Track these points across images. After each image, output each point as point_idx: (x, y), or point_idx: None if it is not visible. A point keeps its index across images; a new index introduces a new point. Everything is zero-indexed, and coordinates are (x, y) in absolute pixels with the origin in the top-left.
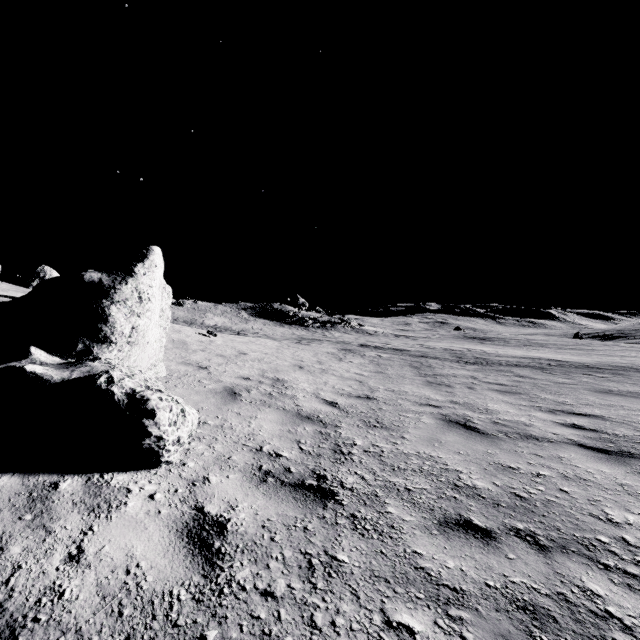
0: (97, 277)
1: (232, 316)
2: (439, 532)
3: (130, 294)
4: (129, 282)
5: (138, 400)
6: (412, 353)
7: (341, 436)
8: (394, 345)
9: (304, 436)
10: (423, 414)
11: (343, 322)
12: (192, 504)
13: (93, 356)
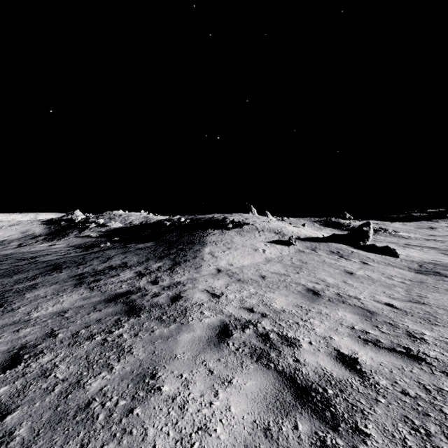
0: (365, 229)
1: (311, 226)
2: (447, 265)
3: (371, 232)
4: (370, 230)
5: (394, 249)
6: (441, 249)
7: (424, 261)
8: (427, 245)
9: (416, 260)
10: (446, 260)
11: (382, 230)
12: (408, 261)
13: (366, 243)
